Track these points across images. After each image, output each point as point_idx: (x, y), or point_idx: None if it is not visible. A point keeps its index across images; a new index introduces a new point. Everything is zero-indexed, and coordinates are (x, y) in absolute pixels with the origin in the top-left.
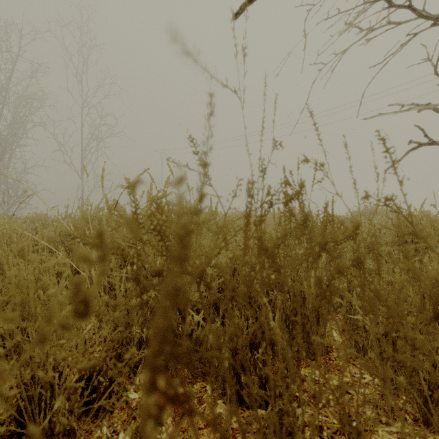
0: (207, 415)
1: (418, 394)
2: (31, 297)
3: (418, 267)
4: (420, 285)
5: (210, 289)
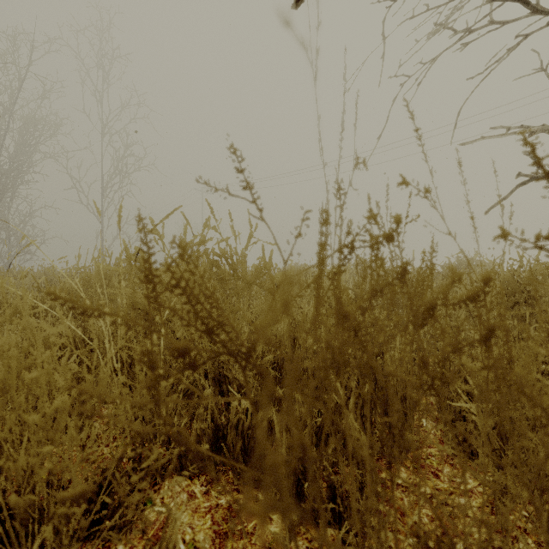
0: (258, 537)
1: (545, 510)
2: (13, 380)
3: (533, 336)
4: (544, 361)
5: (261, 376)
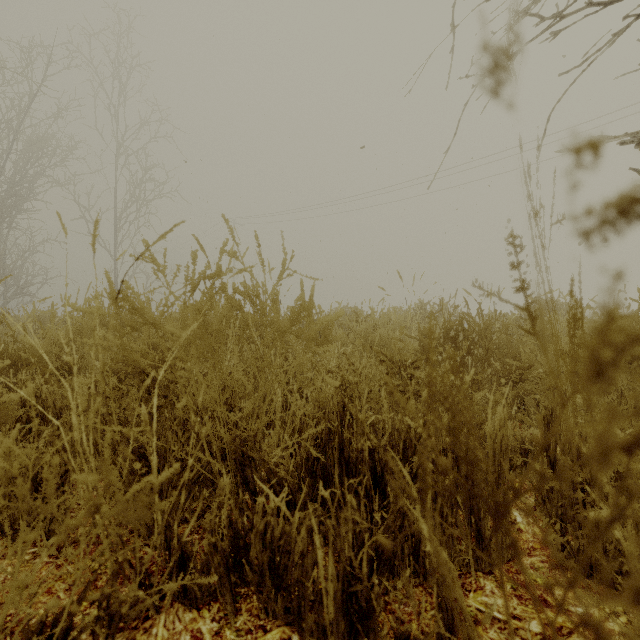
0: None
1: None
2: None
3: None
4: None
5: None
